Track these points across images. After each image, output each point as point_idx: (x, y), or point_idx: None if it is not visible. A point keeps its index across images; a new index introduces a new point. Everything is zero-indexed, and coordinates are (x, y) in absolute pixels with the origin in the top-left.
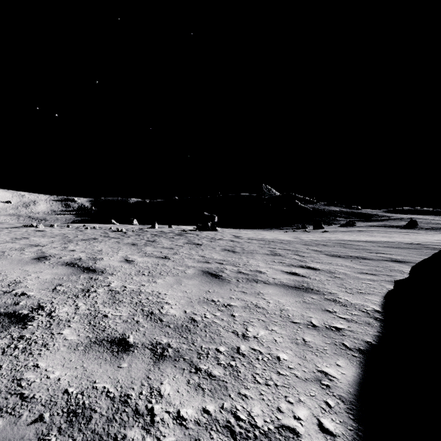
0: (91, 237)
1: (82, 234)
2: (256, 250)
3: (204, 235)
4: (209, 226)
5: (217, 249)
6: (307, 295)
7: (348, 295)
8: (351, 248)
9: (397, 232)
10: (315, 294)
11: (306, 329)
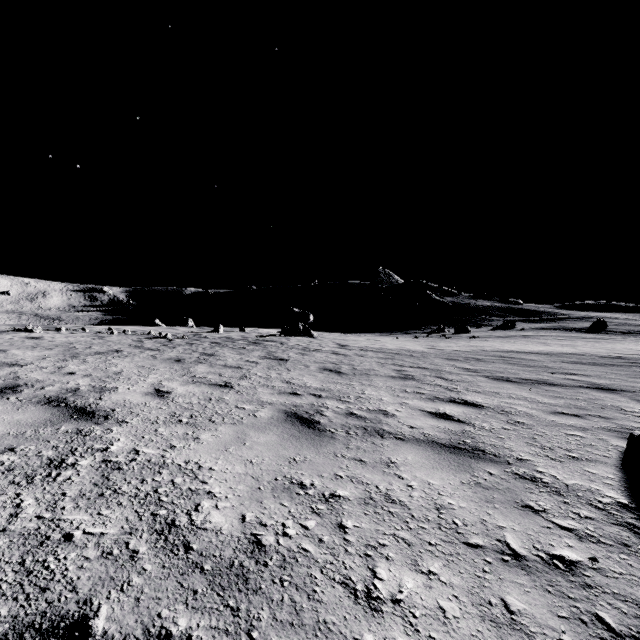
0: (113, 348)
1: (100, 343)
2: (374, 369)
3: (293, 343)
4: (301, 329)
5: (312, 369)
6: (479, 465)
7: (553, 464)
8: (520, 365)
9: (581, 338)
10: (492, 463)
11: (502, 568)
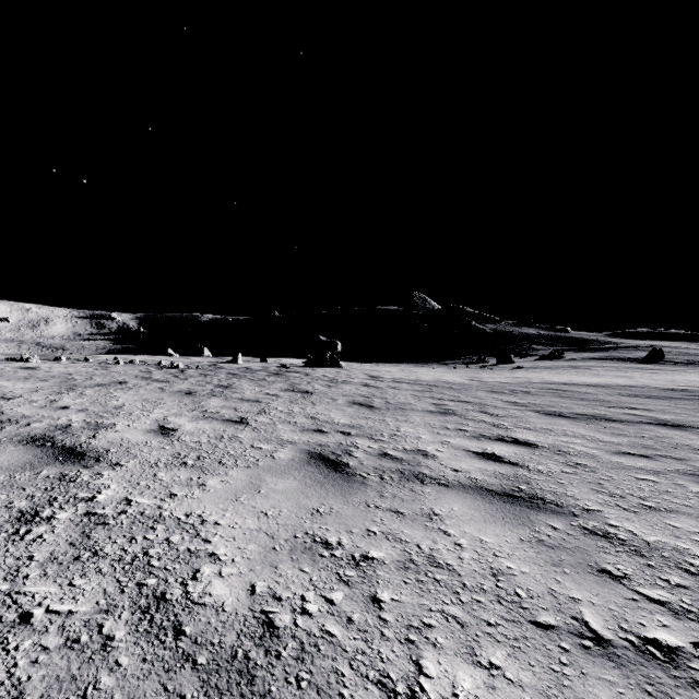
0: (116, 379)
1: (103, 374)
2: (410, 403)
3: (319, 374)
4: (328, 359)
5: (340, 402)
6: (539, 518)
7: (627, 516)
8: (573, 398)
9: (637, 369)
10: (555, 515)
11: (583, 658)
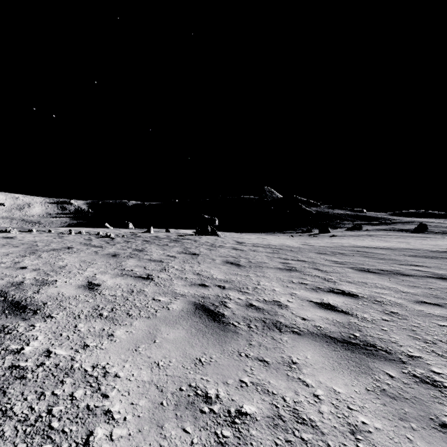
0: (66, 245)
1: (58, 242)
2: (265, 262)
3: (204, 241)
4: (209, 230)
5: (217, 262)
6: (376, 365)
7: (443, 362)
8: (374, 258)
9: (411, 237)
10: (388, 362)
11: None
